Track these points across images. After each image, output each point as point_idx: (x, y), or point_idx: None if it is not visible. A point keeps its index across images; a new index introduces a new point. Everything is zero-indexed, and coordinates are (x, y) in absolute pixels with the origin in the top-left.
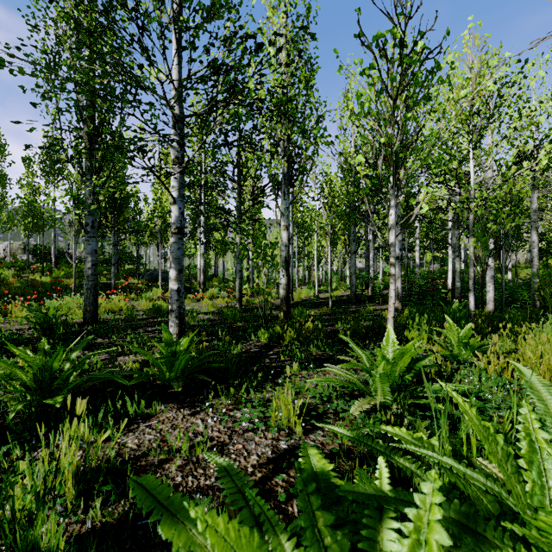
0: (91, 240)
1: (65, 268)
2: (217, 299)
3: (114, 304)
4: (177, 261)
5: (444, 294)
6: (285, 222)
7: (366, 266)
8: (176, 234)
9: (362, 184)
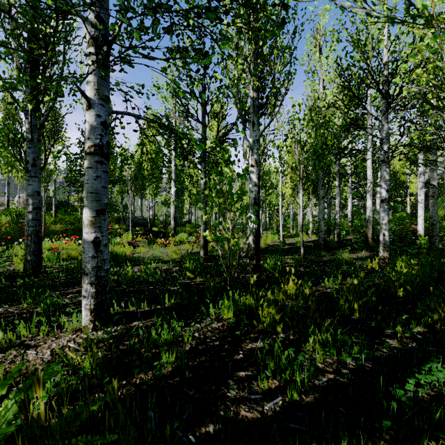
0: (32, 180)
1: (60, 215)
2: (184, 245)
3: (76, 250)
4: (93, 197)
5: (416, 240)
6: (255, 157)
7: (328, 212)
8: (92, 154)
9: (435, 21)
